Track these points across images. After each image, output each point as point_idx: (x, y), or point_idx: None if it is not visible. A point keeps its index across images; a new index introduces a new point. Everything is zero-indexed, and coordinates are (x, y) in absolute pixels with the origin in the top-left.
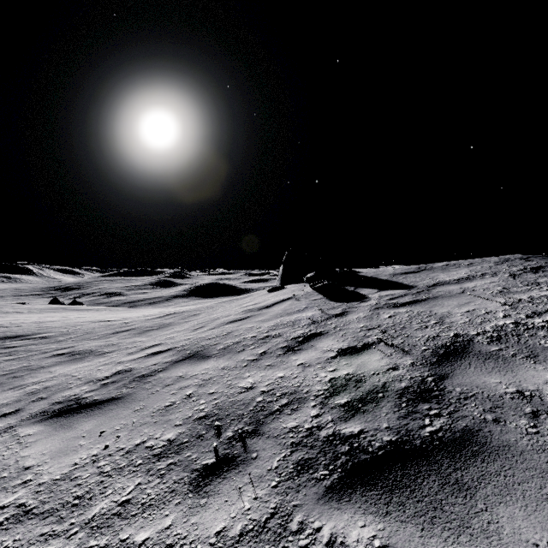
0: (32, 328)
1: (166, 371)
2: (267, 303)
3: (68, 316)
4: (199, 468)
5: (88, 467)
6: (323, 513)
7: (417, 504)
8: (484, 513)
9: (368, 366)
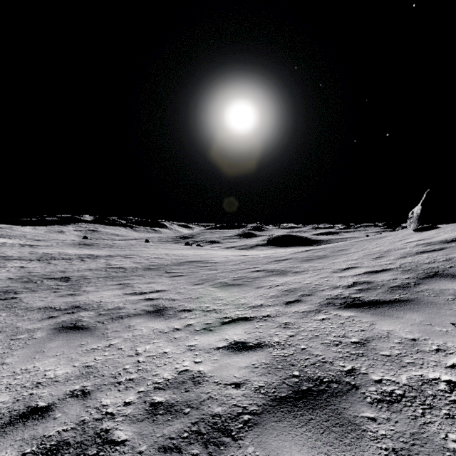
0: (198, 257)
1: (425, 284)
2: (445, 238)
3: (208, 252)
4: None
5: None
6: None
7: None
8: None
9: None
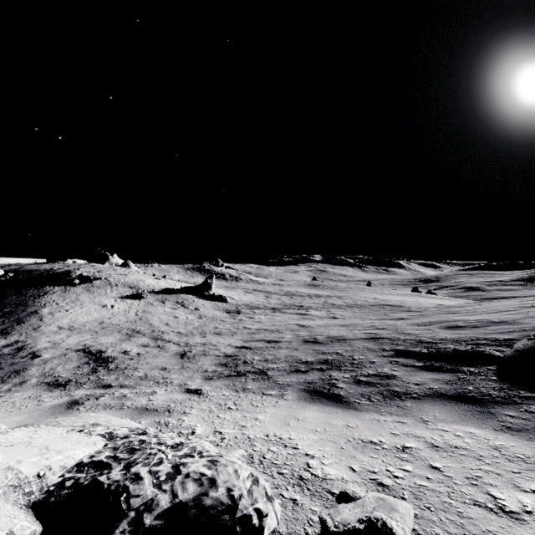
0: (396, 302)
1: (434, 315)
2: None
3: (418, 299)
4: (420, 325)
5: (398, 324)
6: (434, 329)
7: (452, 329)
8: (461, 330)
9: (500, 317)
